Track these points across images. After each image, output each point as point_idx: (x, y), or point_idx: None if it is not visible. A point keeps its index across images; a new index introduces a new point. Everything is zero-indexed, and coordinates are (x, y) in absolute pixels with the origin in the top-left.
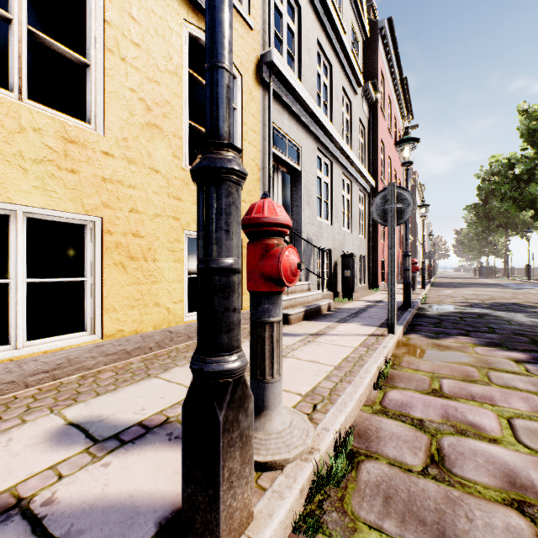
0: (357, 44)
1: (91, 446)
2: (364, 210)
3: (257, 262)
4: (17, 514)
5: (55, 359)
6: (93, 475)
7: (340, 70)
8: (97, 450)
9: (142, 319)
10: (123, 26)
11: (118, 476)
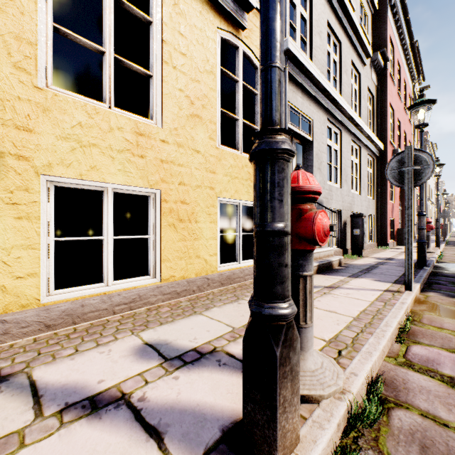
0: (365, 19)
1: (163, 362)
2: (372, 173)
3: (292, 224)
4: (123, 404)
5: (131, 295)
6: (168, 384)
7: (348, 45)
8: (167, 365)
9: (187, 268)
10: (174, 42)
11: (186, 388)
